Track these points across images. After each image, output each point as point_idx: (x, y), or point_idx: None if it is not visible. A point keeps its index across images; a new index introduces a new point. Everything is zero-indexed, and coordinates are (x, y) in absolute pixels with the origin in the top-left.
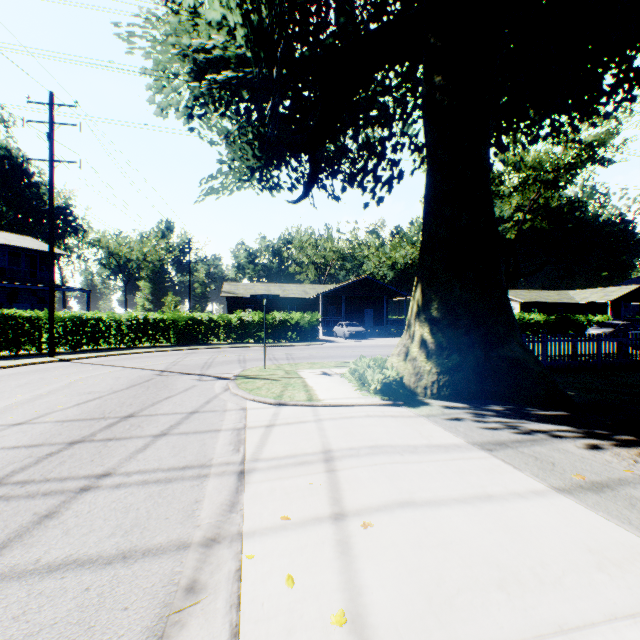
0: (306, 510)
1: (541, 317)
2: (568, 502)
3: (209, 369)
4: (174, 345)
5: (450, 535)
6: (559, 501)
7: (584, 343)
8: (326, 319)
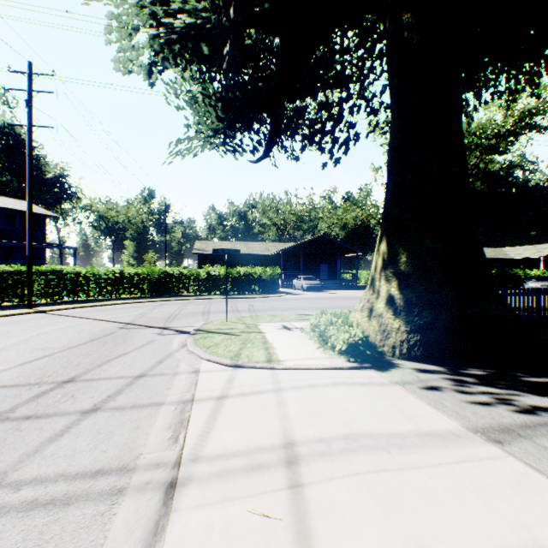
0: None
1: None
2: None
3: (172, 322)
4: (148, 297)
5: None
6: None
7: (543, 297)
8: (286, 273)
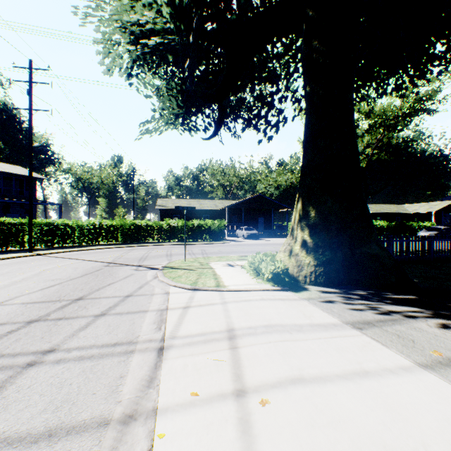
0: (212, 386)
1: (385, 223)
2: (433, 378)
3: (144, 261)
4: (121, 243)
5: (338, 413)
6: (425, 377)
7: (421, 242)
8: (230, 225)
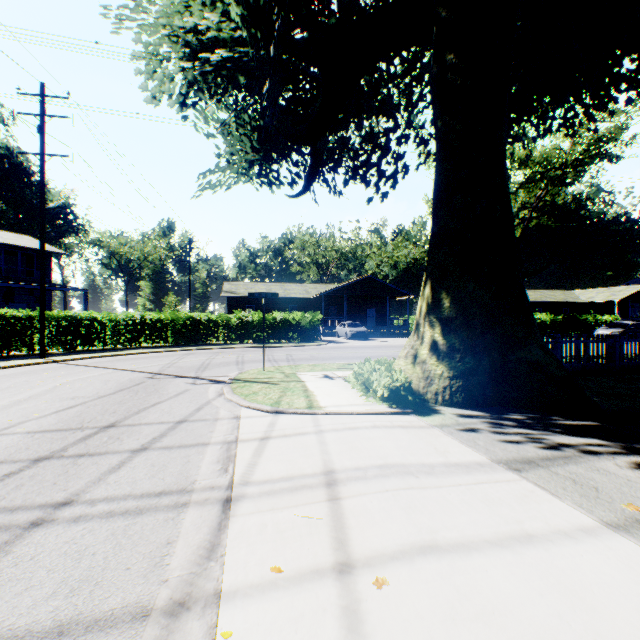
0: (303, 557)
1: (548, 317)
2: (628, 545)
3: (205, 371)
4: (172, 346)
5: (490, 600)
6: (617, 543)
7: (601, 344)
8: (328, 319)
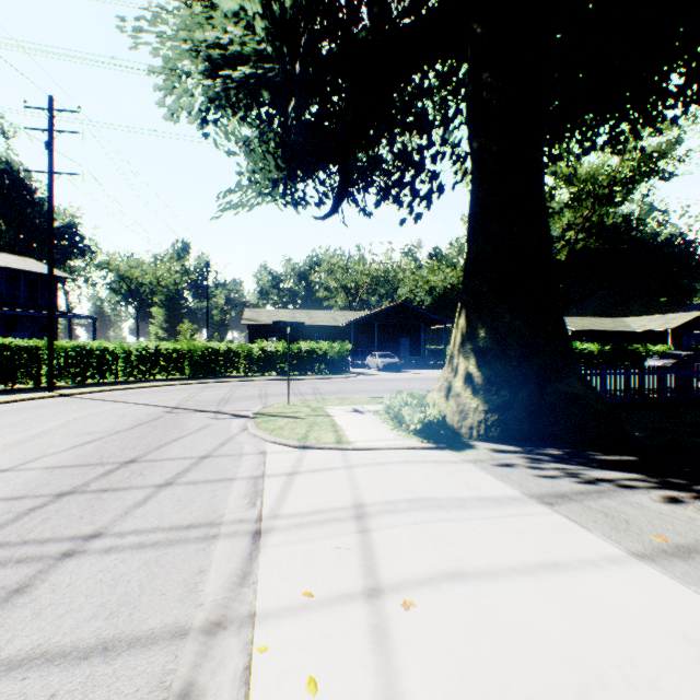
0: (333, 583)
1: (595, 347)
2: (651, 572)
3: (226, 405)
4: (189, 378)
5: (512, 619)
6: (640, 571)
7: (647, 376)
8: (357, 349)
